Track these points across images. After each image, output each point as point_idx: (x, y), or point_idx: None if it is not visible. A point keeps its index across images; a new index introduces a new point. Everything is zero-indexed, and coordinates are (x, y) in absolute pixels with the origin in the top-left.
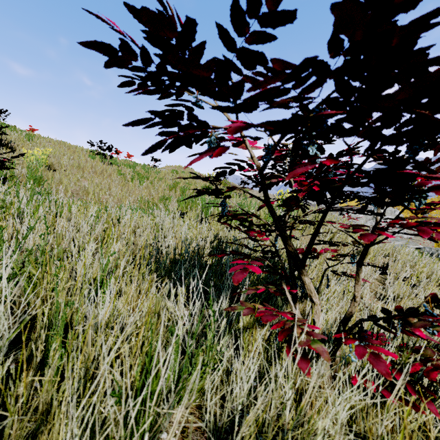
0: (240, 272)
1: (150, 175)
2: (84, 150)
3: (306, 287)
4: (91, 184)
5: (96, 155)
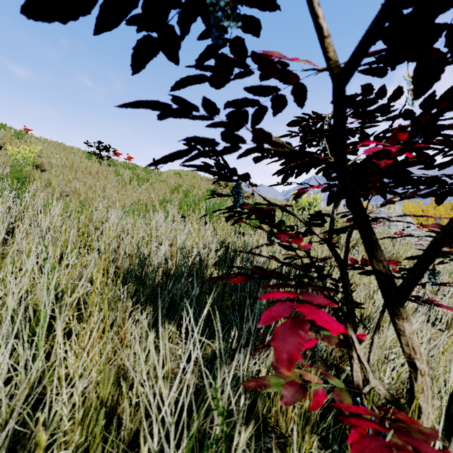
0: (290, 328)
1: (151, 178)
2: (80, 152)
3: (405, 340)
4: (84, 186)
5: (93, 156)
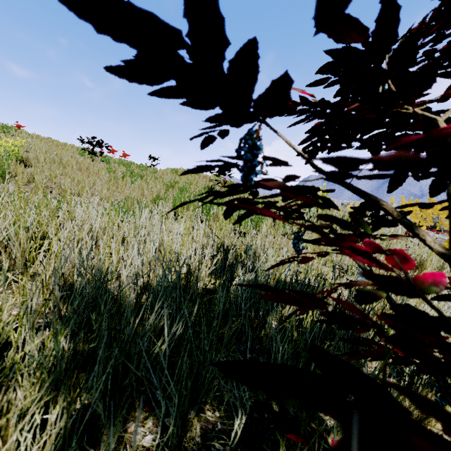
0: None
1: (146, 175)
2: (74, 148)
3: None
4: (72, 182)
5: (87, 152)
